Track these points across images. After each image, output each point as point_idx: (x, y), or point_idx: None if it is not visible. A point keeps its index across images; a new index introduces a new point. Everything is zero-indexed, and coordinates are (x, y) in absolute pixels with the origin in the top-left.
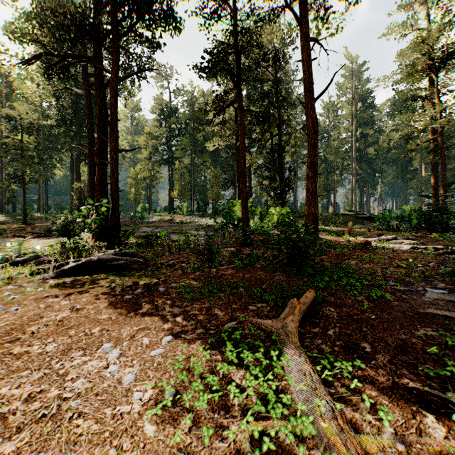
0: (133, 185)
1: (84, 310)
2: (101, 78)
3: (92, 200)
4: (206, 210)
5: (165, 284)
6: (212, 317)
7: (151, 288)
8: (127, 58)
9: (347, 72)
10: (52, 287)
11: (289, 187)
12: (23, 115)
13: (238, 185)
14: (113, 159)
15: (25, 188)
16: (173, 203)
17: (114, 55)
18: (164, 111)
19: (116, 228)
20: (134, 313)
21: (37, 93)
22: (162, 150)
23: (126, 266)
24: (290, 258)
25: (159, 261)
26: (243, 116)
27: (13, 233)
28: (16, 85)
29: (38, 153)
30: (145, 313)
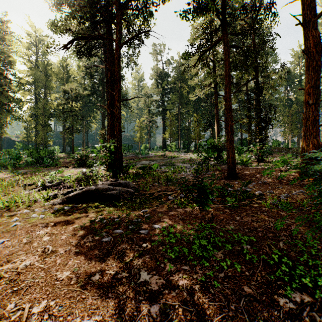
0: (138, 131)
1: (52, 256)
2: (112, 50)
3: (100, 139)
4: (190, 147)
5: (148, 222)
6: (212, 318)
7: (131, 230)
8: (129, 30)
9: (320, 18)
10: (51, 214)
11: (269, 123)
12: (72, 89)
13: (217, 125)
14: (117, 107)
15: (73, 136)
16: (165, 143)
17: (118, 26)
18: (159, 76)
19: (119, 161)
20: (99, 276)
21: (82, 76)
22: (157, 105)
23: (118, 196)
24: (317, 203)
25: (148, 192)
26: (228, 52)
27: (64, 164)
28: (71, 73)
29: (82, 114)
30: (113, 277)
